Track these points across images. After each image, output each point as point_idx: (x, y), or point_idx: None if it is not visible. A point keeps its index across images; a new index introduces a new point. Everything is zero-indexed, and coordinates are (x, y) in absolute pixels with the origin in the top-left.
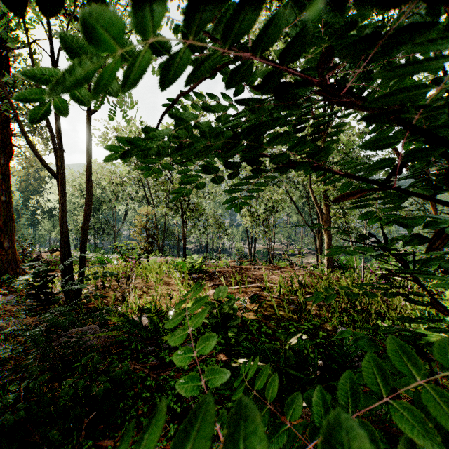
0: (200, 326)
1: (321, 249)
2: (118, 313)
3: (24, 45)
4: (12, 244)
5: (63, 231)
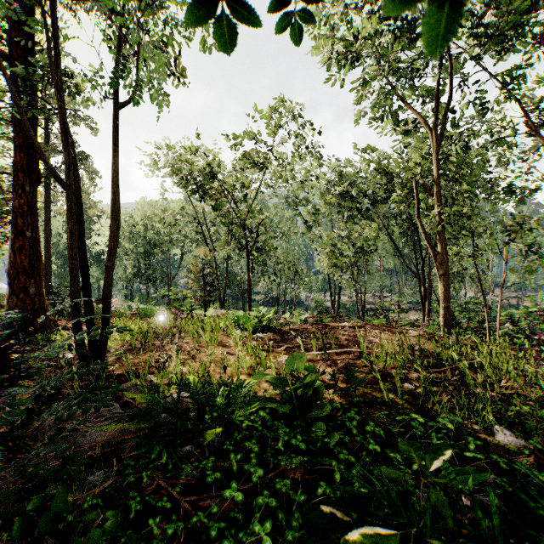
0: (266, 415)
1: (429, 302)
2: (152, 386)
3: (41, 31)
4: (39, 290)
5: (73, 268)
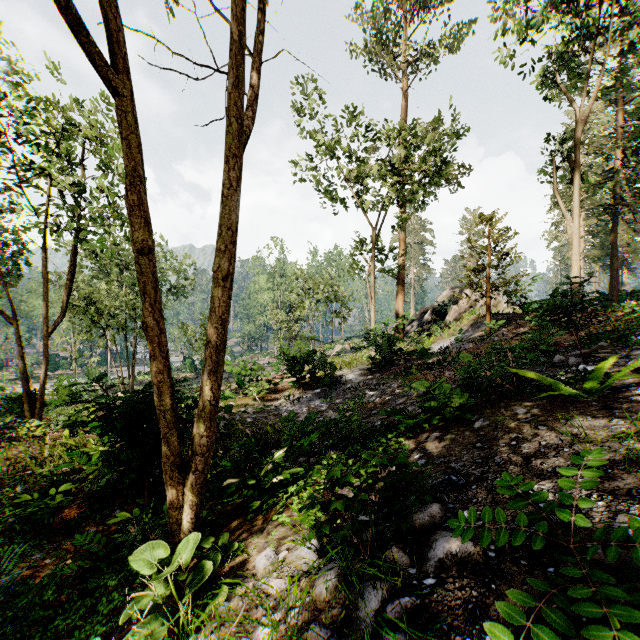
0: None
1: None
2: None
3: None
4: None
5: None
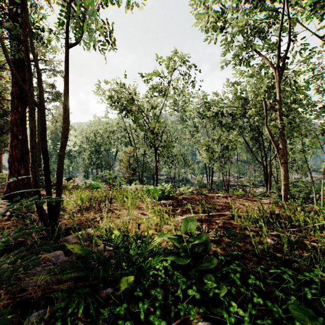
0: (168, 265)
1: (270, 181)
2: (88, 238)
3: None
4: (26, 172)
5: (33, 155)
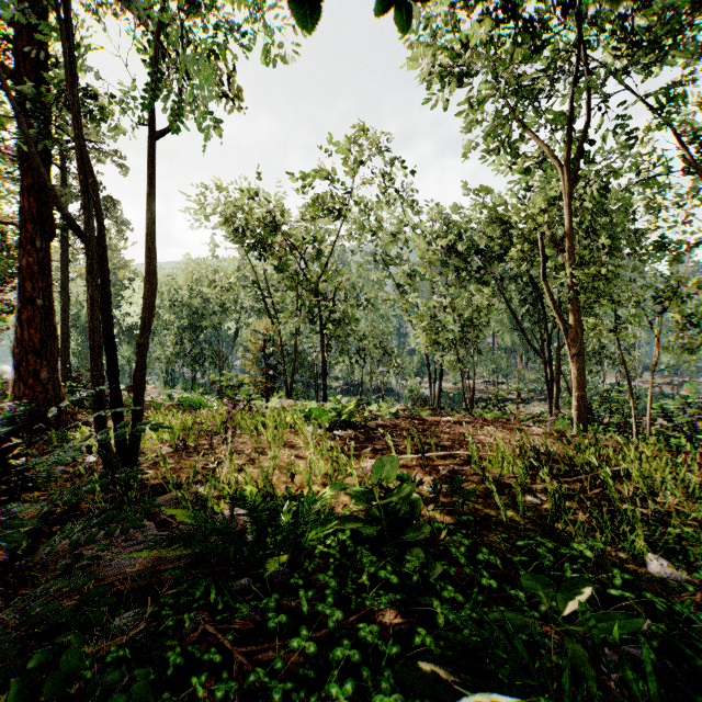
0: (346, 538)
1: (557, 391)
2: (197, 500)
3: (56, 40)
4: (53, 375)
5: (95, 345)
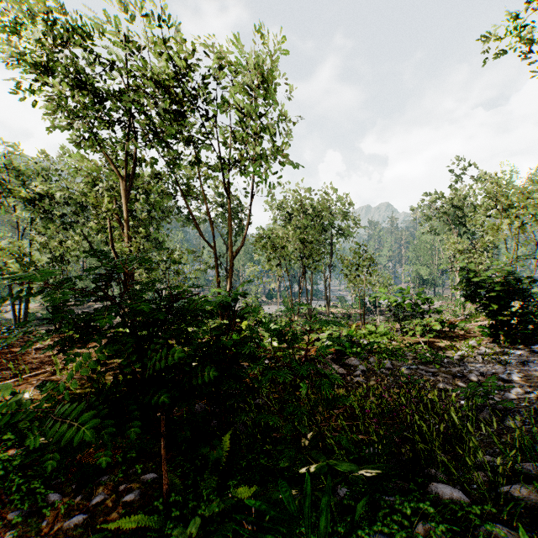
0: None
1: None
2: None
3: None
4: None
5: None
